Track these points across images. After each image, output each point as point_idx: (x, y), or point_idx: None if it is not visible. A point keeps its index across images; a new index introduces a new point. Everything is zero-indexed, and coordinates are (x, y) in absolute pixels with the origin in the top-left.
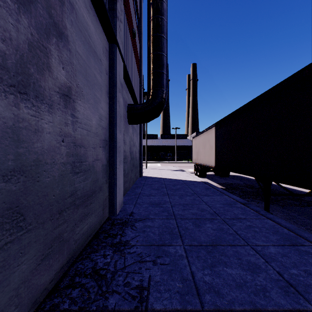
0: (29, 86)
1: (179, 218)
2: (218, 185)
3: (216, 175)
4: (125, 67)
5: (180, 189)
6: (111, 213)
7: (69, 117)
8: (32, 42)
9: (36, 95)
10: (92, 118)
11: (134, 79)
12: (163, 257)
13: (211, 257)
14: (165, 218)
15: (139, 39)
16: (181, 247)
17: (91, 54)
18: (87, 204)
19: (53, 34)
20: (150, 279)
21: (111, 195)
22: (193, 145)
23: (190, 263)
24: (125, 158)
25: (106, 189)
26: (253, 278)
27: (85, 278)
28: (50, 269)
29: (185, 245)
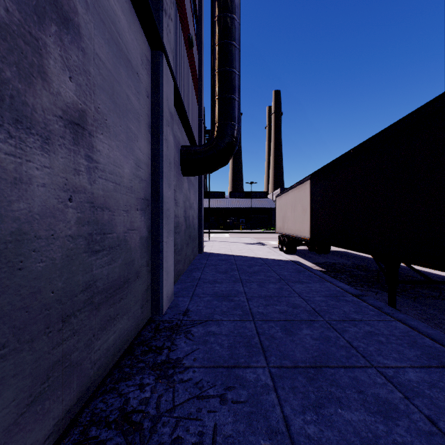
0: (3, 101)
1: (260, 319)
2: (314, 265)
3: (310, 251)
4: (177, 88)
5: (259, 273)
6: (155, 311)
7: (82, 160)
8: (9, 24)
9: (17, 118)
10: (124, 164)
11: (191, 110)
12: (236, 388)
13: (314, 388)
14: (238, 319)
15: (199, 51)
16: (264, 371)
17: (121, 63)
18: (114, 300)
19: (51, 18)
20: (216, 430)
21: (155, 284)
22: (277, 206)
23: (281, 400)
24: (177, 226)
25: (147, 274)
26: (389, 429)
27: (107, 429)
28: (45, 417)
29: (272, 367)
